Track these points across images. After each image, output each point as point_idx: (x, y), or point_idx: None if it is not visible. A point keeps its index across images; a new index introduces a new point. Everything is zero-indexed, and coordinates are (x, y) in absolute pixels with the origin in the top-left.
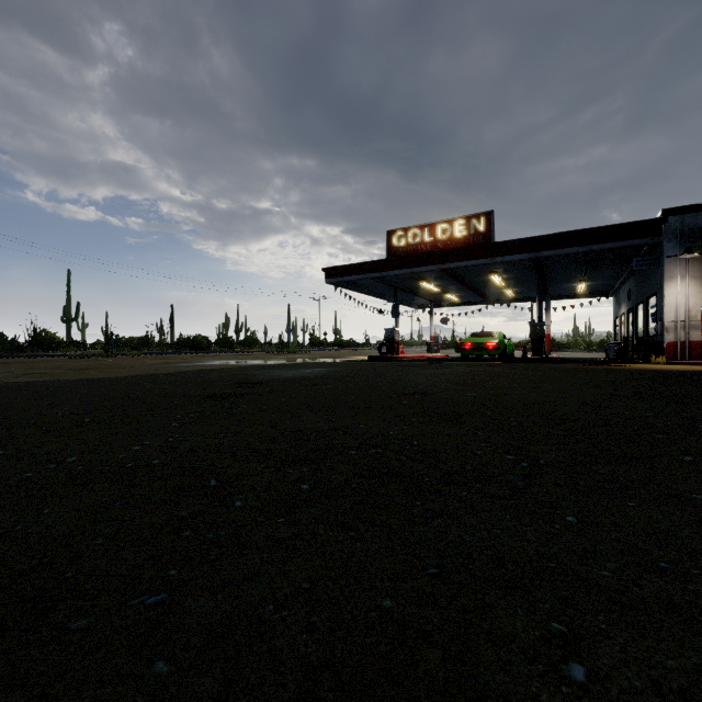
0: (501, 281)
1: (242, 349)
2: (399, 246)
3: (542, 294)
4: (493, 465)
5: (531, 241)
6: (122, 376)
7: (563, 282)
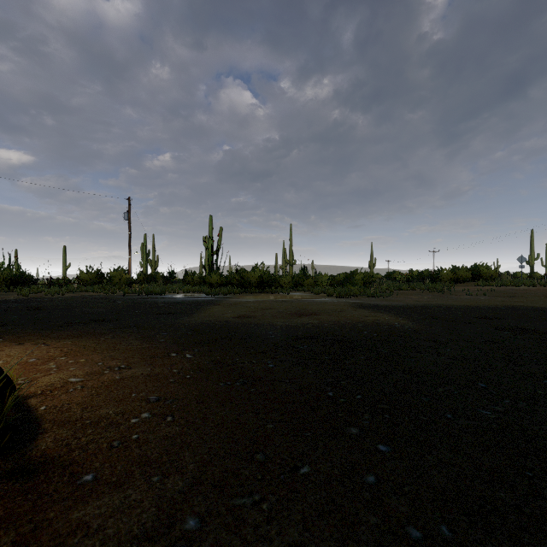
0: None
1: None
2: None
3: None
4: None
5: None
6: None
7: None
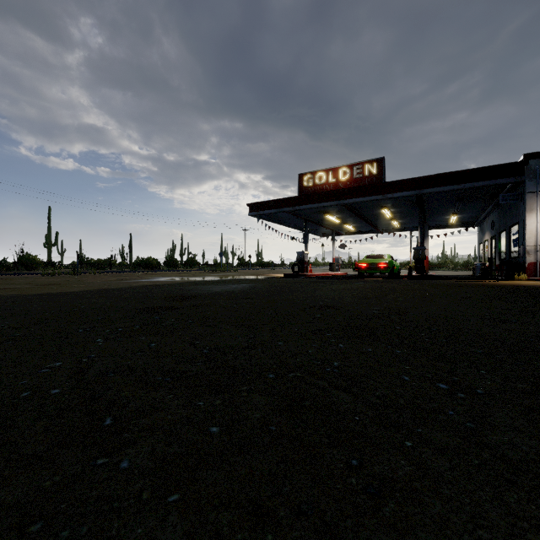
0: (390, 214)
1: (185, 268)
2: (308, 186)
3: (423, 224)
4: (427, 396)
5: (416, 181)
6: (78, 291)
7: (438, 215)
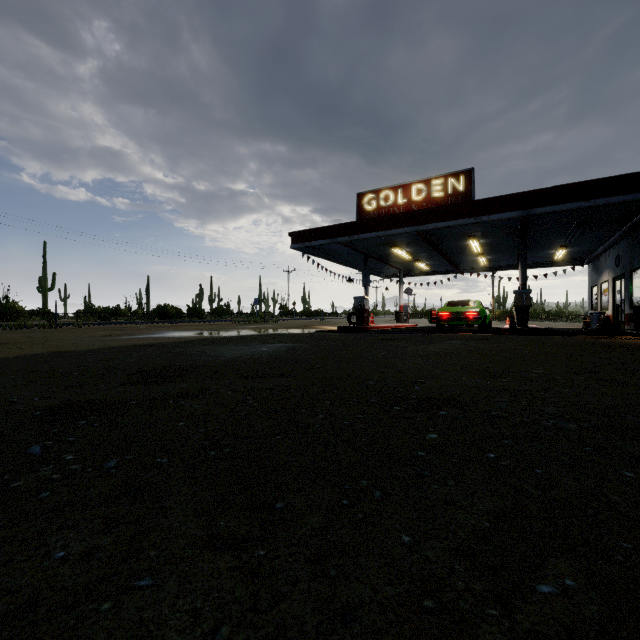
0: (478, 247)
1: (212, 318)
2: (370, 209)
3: (525, 259)
4: None
5: (523, 197)
6: (10, 357)
7: (541, 248)
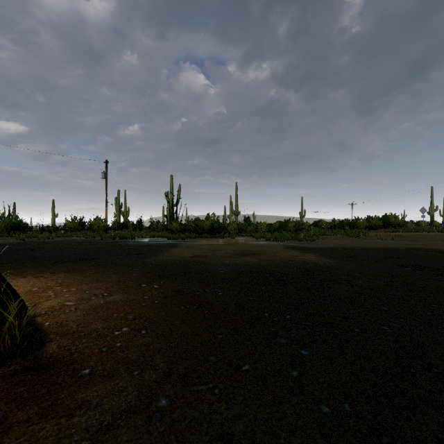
0: None
1: None
2: None
3: None
4: None
5: None
6: None
7: None
